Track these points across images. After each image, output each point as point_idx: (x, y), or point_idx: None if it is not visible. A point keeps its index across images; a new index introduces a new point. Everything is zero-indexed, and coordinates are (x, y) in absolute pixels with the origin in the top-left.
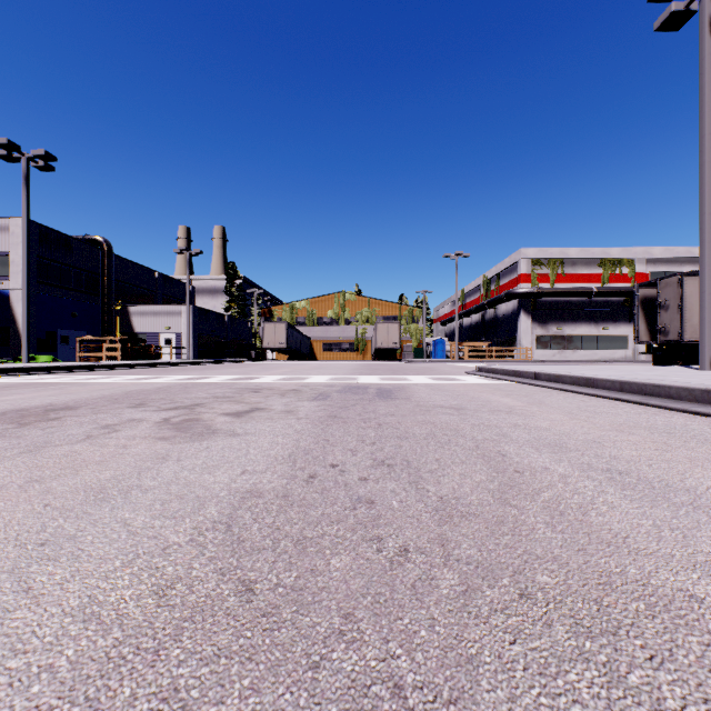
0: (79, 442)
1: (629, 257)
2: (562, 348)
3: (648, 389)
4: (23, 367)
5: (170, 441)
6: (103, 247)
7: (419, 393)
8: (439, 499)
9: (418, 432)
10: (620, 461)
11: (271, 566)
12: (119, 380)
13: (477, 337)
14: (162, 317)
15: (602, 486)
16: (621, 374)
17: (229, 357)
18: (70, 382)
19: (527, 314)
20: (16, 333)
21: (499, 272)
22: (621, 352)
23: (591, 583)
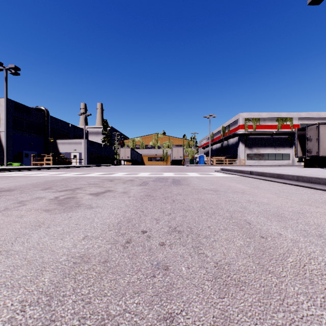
0: None
1: (290, 117)
2: (259, 159)
3: (313, 180)
4: (2, 168)
5: (50, 212)
6: (45, 112)
7: (193, 182)
8: (215, 265)
9: (195, 206)
10: (324, 228)
11: None
12: (46, 175)
13: (219, 154)
14: (72, 145)
15: (325, 250)
16: (294, 172)
17: (104, 163)
18: (21, 176)
19: (242, 144)
20: (3, 152)
21: (229, 124)
22: (286, 161)
23: None
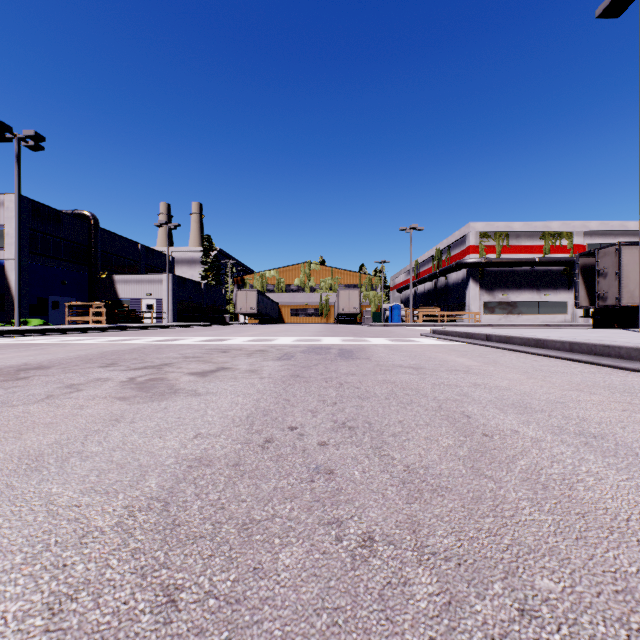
0: (36, 402)
1: (568, 230)
2: (507, 313)
3: (598, 349)
4: (13, 329)
5: (129, 401)
6: (91, 221)
7: (378, 354)
8: (405, 468)
9: (379, 392)
10: (591, 423)
11: (205, 562)
12: (99, 341)
13: (429, 303)
14: (144, 284)
15: (580, 452)
16: (568, 336)
17: (205, 321)
18: (53, 343)
19: (475, 282)
20: (10, 299)
21: (450, 244)
22: (561, 317)
23: (607, 591)
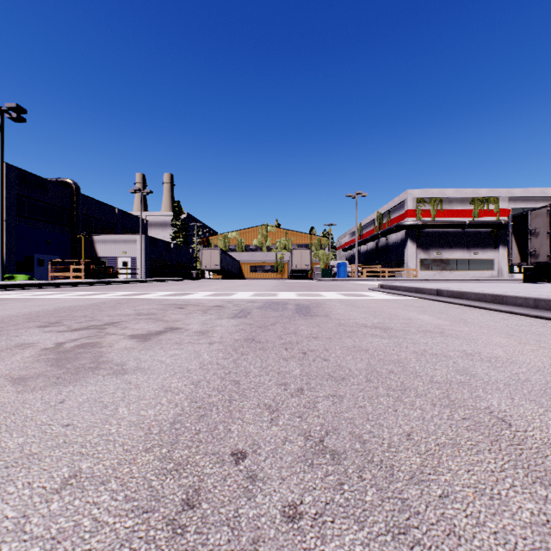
0: None
1: (494, 196)
2: (441, 269)
3: None
4: None
5: (23, 386)
6: (72, 187)
7: (336, 310)
8: None
9: (354, 367)
10: None
11: None
12: (66, 296)
13: (371, 260)
14: (120, 244)
15: None
16: (522, 291)
17: (174, 276)
18: (19, 298)
19: (413, 242)
20: None
21: (390, 209)
22: (488, 272)
23: None
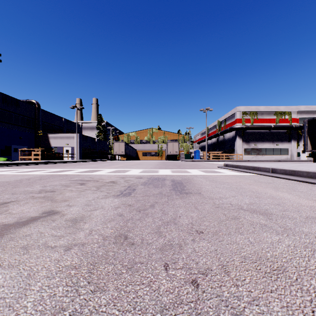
0: None
1: (289, 110)
2: (256, 154)
3: None
4: None
5: None
6: (35, 105)
7: (204, 186)
8: None
9: None
10: None
11: None
12: (12, 172)
13: (214, 149)
14: (64, 139)
15: None
16: None
17: (97, 158)
18: None
19: (239, 138)
20: None
21: (225, 118)
22: (285, 156)
23: None
